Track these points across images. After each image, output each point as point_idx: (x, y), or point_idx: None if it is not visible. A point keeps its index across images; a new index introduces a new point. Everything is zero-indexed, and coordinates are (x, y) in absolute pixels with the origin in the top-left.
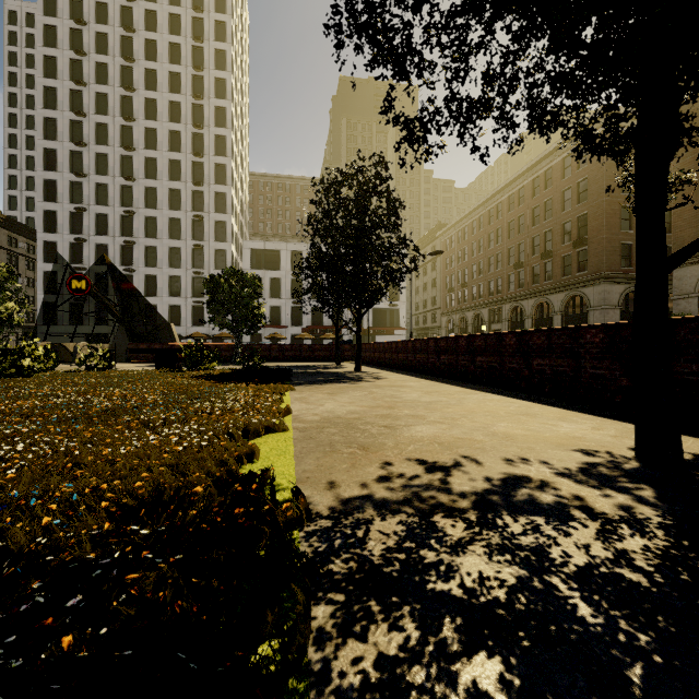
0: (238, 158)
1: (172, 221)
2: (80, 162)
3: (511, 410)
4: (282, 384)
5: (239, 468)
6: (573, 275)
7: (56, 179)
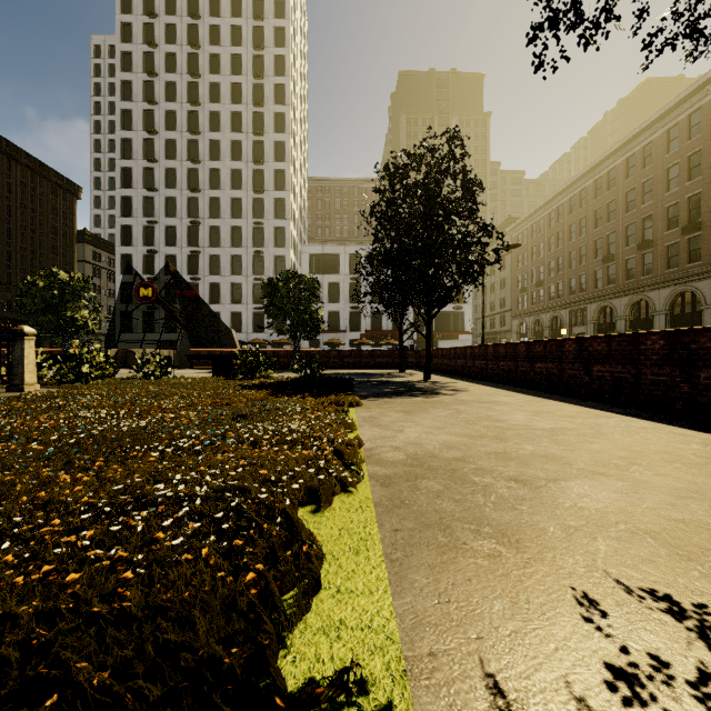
0: (297, 164)
1: (234, 229)
2: (152, 178)
3: (699, 450)
4: (344, 398)
5: (282, 591)
6: (682, 267)
7: (131, 196)
